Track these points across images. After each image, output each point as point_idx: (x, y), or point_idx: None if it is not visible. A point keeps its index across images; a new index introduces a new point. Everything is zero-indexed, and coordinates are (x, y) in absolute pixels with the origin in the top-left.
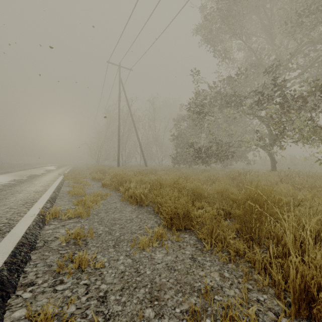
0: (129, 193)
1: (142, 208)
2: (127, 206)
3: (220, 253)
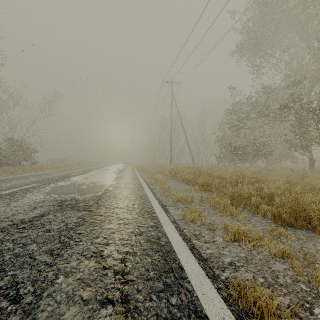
0: (182, 178)
1: (189, 184)
2: (182, 184)
3: (218, 193)
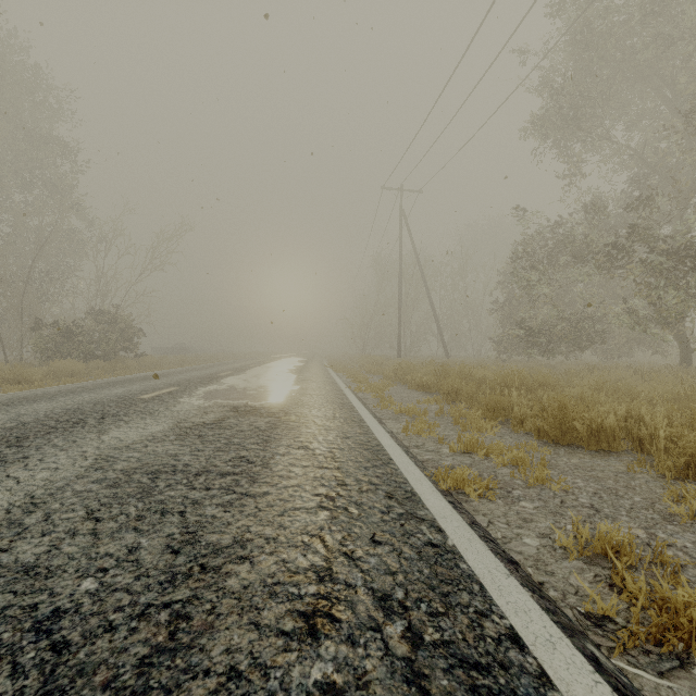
0: (416, 381)
1: (428, 393)
2: (414, 391)
3: (471, 405)
